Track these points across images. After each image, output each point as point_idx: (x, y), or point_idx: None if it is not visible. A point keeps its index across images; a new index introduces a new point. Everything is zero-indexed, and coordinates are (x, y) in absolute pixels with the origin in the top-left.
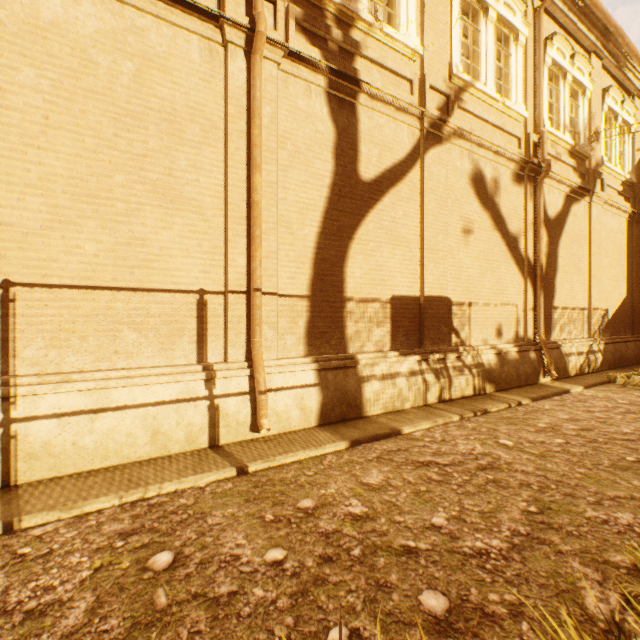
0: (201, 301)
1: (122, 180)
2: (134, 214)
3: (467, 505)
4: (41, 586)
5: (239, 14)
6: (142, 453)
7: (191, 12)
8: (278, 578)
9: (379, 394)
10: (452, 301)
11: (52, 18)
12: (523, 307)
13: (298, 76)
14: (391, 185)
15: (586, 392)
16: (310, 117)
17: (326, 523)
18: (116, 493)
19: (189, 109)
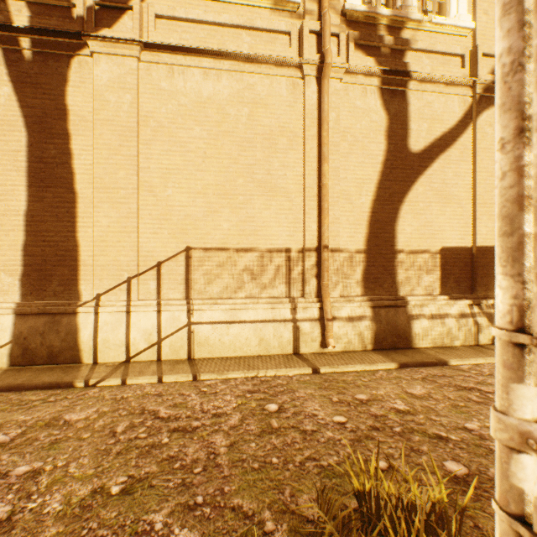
0: (287, 255)
1: (242, 182)
2: (248, 202)
3: None
4: (216, 405)
5: (312, 54)
6: (254, 351)
7: (281, 64)
8: (341, 430)
9: (427, 330)
10: None
11: (207, 95)
12: None
13: (356, 83)
14: (440, 151)
15: None
16: (366, 112)
17: (375, 410)
18: (242, 370)
19: (280, 128)
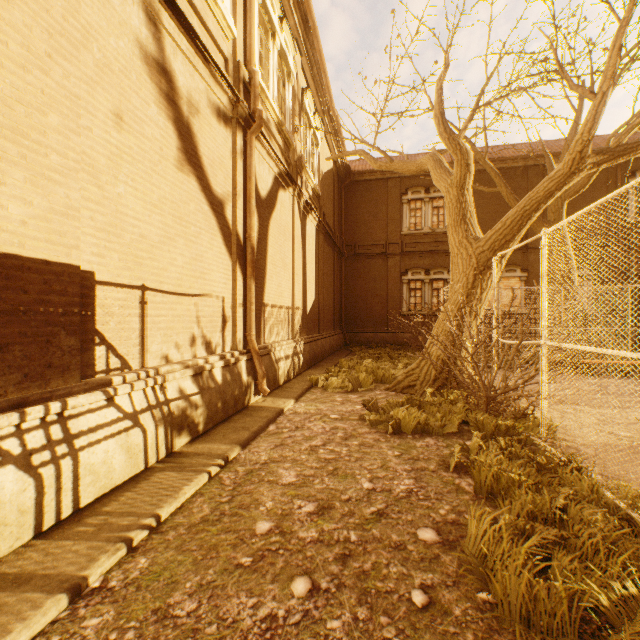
0: None
1: None
2: None
3: None
4: None
5: None
6: None
7: None
8: None
9: None
10: (98, 279)
11: None
12: (232, 302)
13: None
14: None
15: (299, 407)
16: None
17: None
18: None
19: None
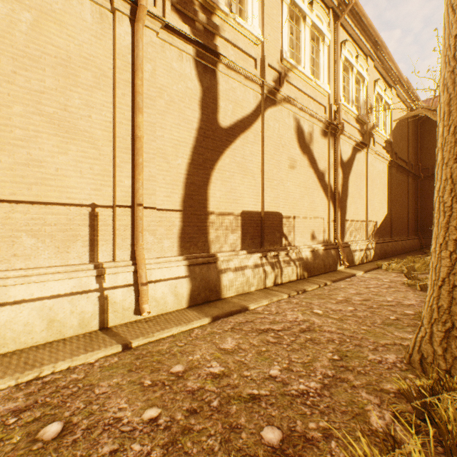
0: (93, 213)
1: (20, 110)
2: (32, 140)
3: (293, 358)
4: None
5: None
6: (39, 339)
7: None
8: (153, 433)
9: (233, 281)
10: (283, 215)
11: None
12: (327, 220)
13: (173, 44)
14: (241, 132)
15: (365, 275)
16: (182, 76)
17: (193, 383)
18: (12, 375)
19: (82, 58)
